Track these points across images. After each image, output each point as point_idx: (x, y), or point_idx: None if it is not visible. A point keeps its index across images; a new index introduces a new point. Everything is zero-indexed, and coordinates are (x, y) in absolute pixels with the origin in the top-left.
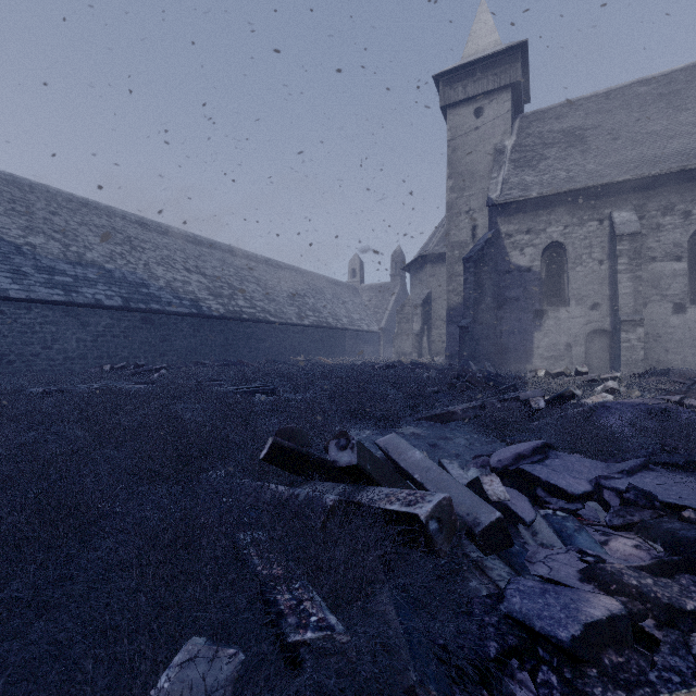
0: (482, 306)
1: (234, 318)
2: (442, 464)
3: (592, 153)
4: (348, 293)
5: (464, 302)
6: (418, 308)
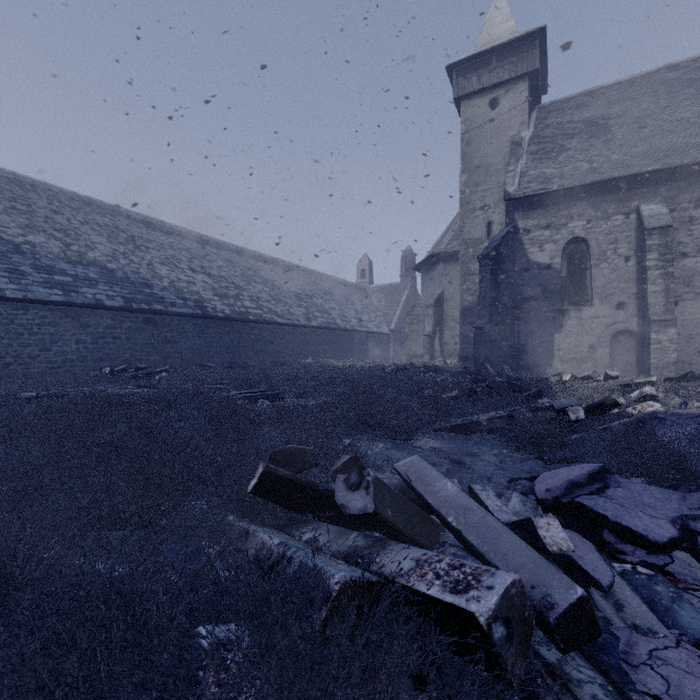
0: (498, 305)
1: (240, 319)
2: (473, 491)
3: (616, 143)
4: (357, 293)
5: (480, 302)
6: (429, 308)
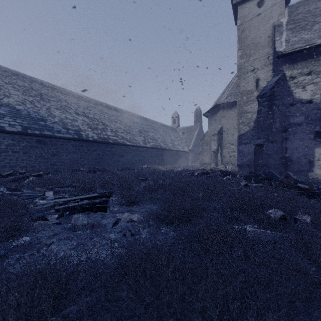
0: (273, 129)
1: (103, 141)
2: None
3: None
4: (171, 131)
5: (258, 127)
6: (214, 136)
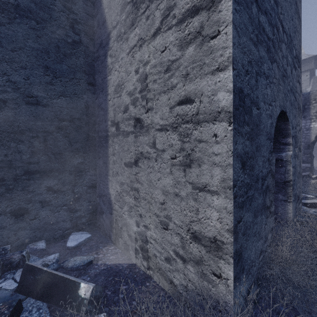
0: None
1: None
2: None
3: None
4: None
5: None
6: None
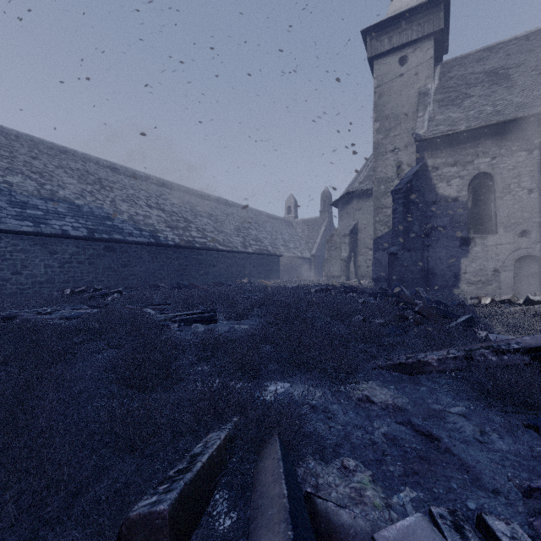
0: (410, 234)
1: (187, 246)
2: (496, 539)
3: (518, 88)
4: (285, 226)
5: (393, 231)
6: (345, 237)
